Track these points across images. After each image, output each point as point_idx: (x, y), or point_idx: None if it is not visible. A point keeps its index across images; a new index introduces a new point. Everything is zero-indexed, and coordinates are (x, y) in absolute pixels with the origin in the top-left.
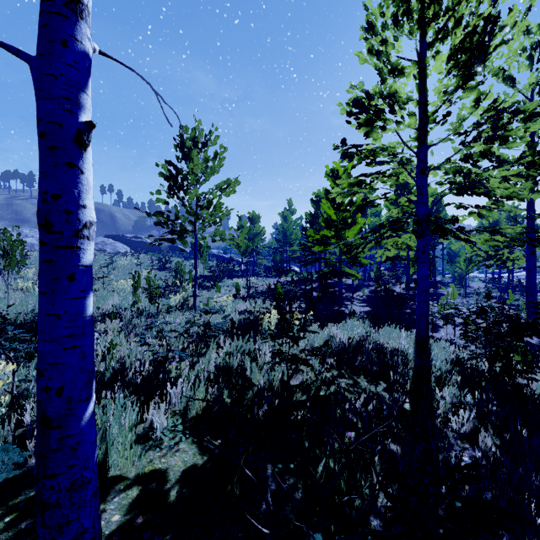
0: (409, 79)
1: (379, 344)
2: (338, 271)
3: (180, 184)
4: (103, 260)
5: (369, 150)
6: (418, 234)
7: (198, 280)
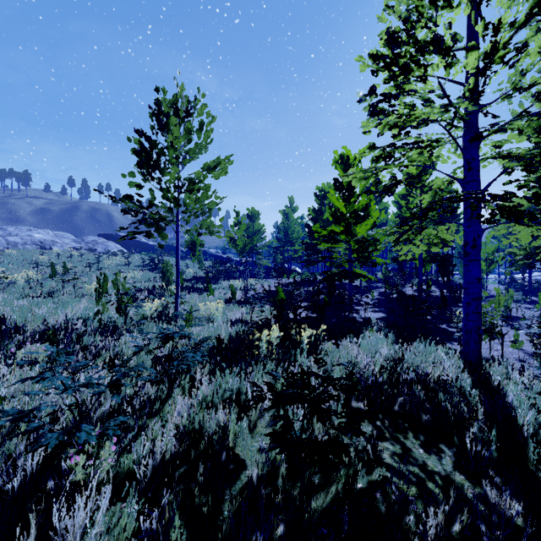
0: (458, 12)
1: (422, 375)
2: (348, 271)
3: (154, 160)
4: (91, 260)
5: (405, 106)
6: (465, 224)
7: (191, 282)
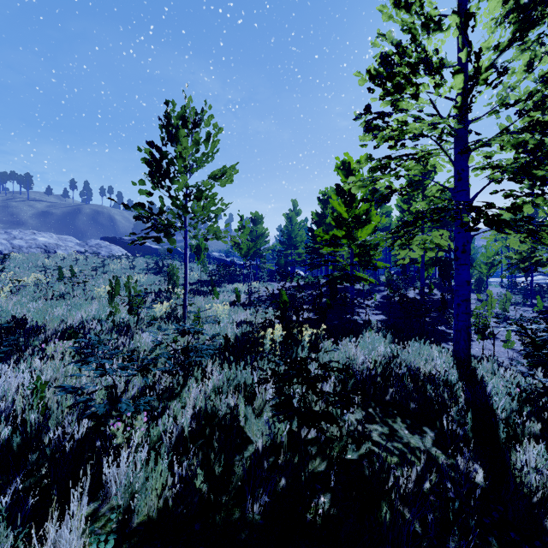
0: (448, 34)
1: (413, 369)
2: (350, 275)
3: (164, 170)
4: (95, 263)
5: (398, 122)
6: (456, 230)
7: (196, 285)
